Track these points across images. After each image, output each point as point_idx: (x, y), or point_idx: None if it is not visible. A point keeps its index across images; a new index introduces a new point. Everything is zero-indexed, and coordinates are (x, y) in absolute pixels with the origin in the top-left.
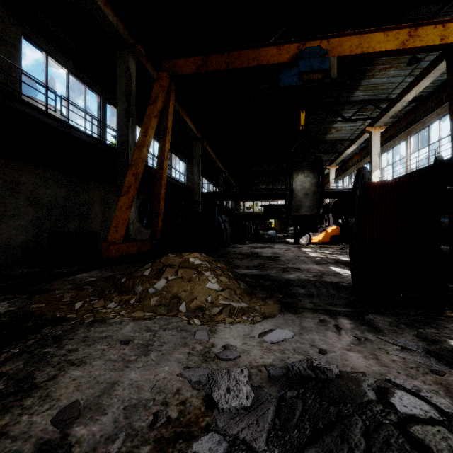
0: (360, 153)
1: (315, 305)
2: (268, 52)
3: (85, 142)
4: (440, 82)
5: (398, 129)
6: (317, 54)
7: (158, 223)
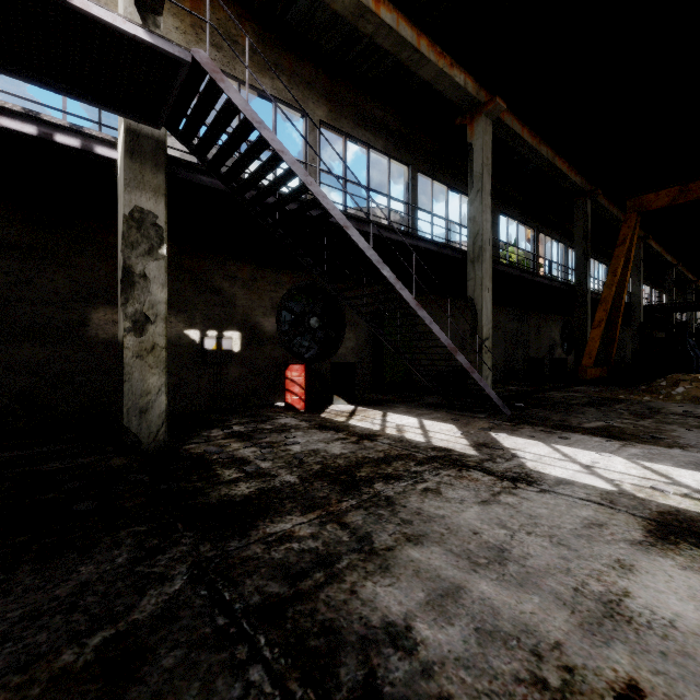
0: None
1: None
2: None
3: (554, 287)
4: None
5: None
6: None
7: (613, 350)
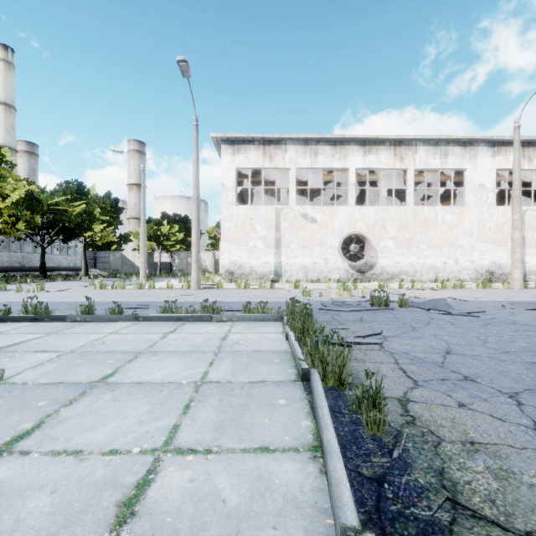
0: None
1: None
2: None
3: None
4: None
5: None
6: None
7: None
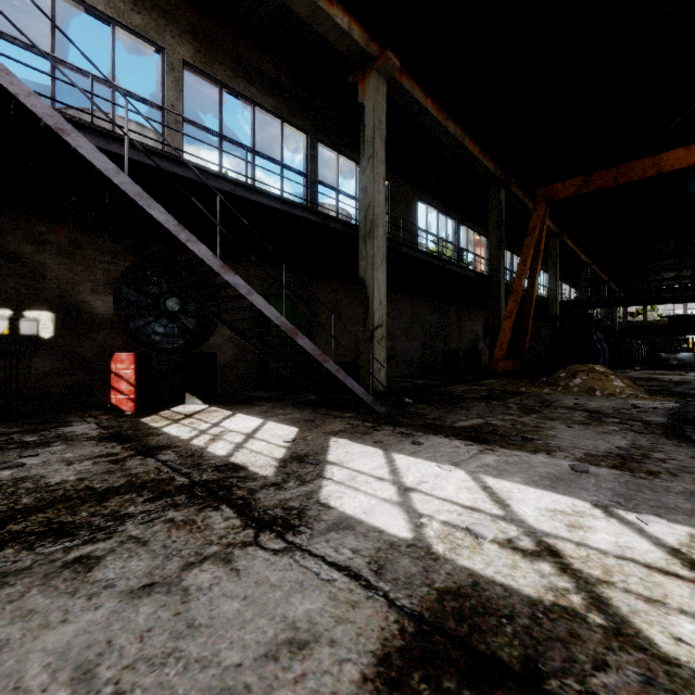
0: None
1: None
2: (672, 156)
3: (469, 277)
4: None
5: None
6: None
7: (526, 343)
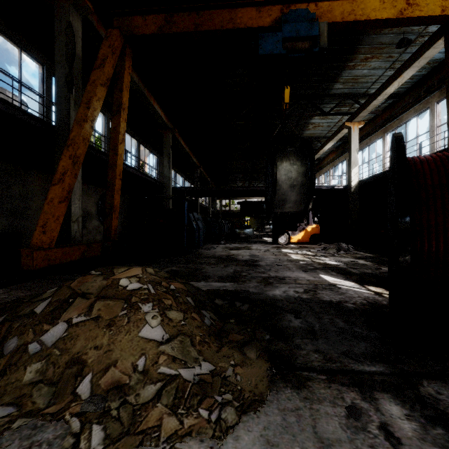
0: (336, 151)
1: (325, 358)
2: (246, 14)
3: (4, 113)
4: (418, 78)
5: (374, 127)
6: (304, 19)
7: (113, 221)
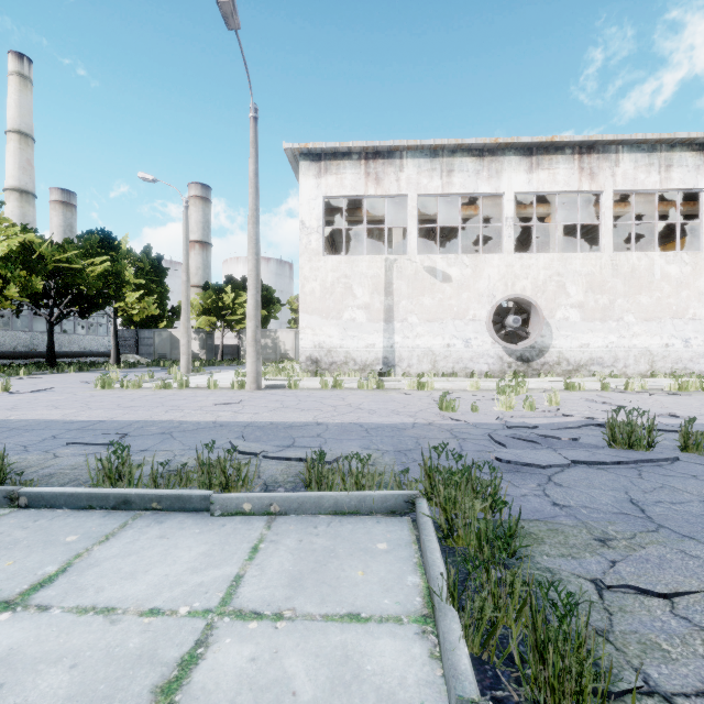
0: None
1: None
2: None
3: None
4: None
5: None
6: None
7: None
